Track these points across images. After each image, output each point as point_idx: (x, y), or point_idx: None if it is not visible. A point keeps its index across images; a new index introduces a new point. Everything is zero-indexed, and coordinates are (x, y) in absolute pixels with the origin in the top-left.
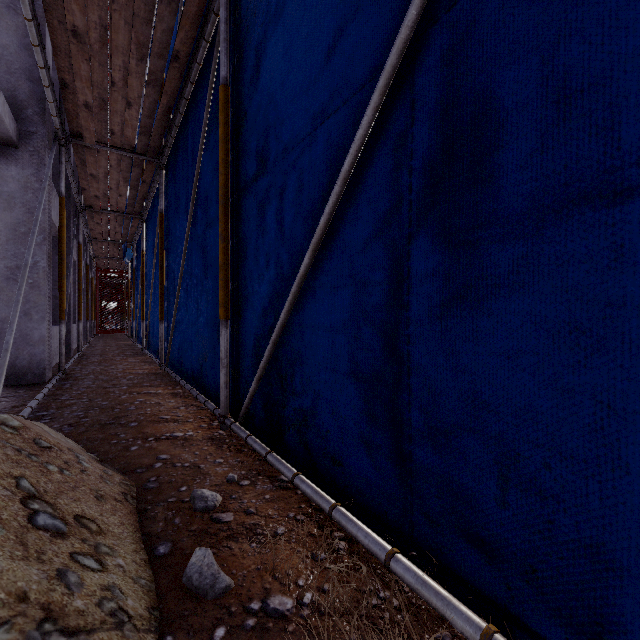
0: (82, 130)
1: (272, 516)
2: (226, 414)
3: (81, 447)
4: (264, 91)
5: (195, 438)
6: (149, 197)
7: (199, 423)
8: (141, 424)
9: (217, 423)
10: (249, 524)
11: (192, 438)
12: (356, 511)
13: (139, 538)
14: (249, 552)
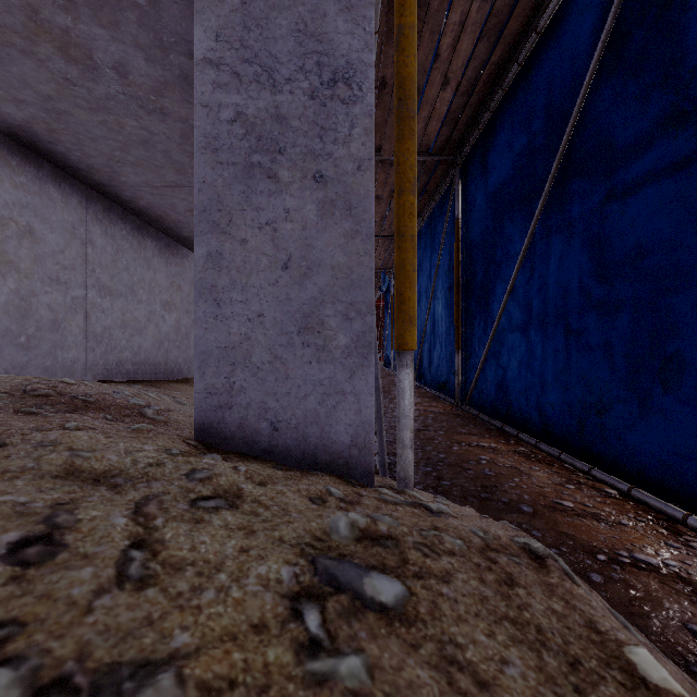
0: (384, 141)
1: None
2: None
3: None
4: None
5: None
6: (426, 210)
7: (653, 534)
8: (539, 511)
9: None
10: None
11: None
12: None
13: None
14: None
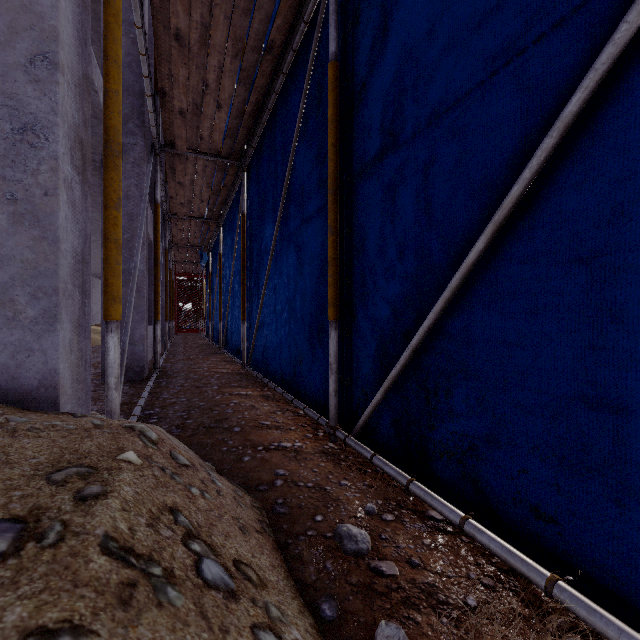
0: (175, 138)
1: (447, 574)
2: (335, 425)
3: (195, 453)
4: (393, 53)
5: (306, 450)
6: (228, 201)
7: (303, 432)
8: (244, 429)
9: (322, 433)
10: (422, 584)
11: (303, 450)
12: (587, 591)
13: (294, 588)
14: (446, 634)
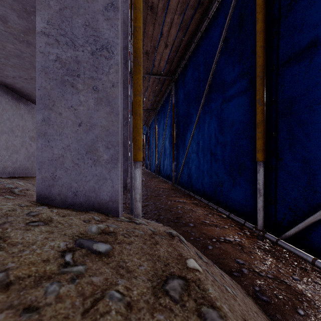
0: None
1: None
2: (263, 229)
3: None
4: None
5: (246, 245)
6: (161, 99)
7: (234, 230)
8: (196, 225)
9: (248, 232)
10: None
11: (244, 245)
12: None
13: None
14: None
